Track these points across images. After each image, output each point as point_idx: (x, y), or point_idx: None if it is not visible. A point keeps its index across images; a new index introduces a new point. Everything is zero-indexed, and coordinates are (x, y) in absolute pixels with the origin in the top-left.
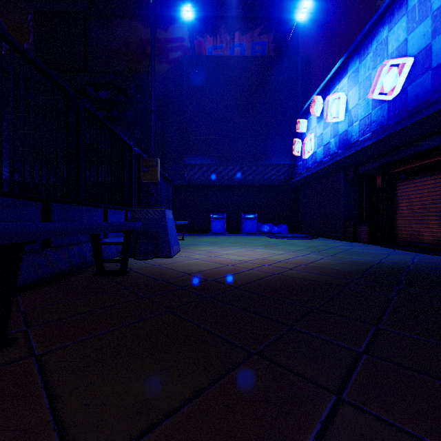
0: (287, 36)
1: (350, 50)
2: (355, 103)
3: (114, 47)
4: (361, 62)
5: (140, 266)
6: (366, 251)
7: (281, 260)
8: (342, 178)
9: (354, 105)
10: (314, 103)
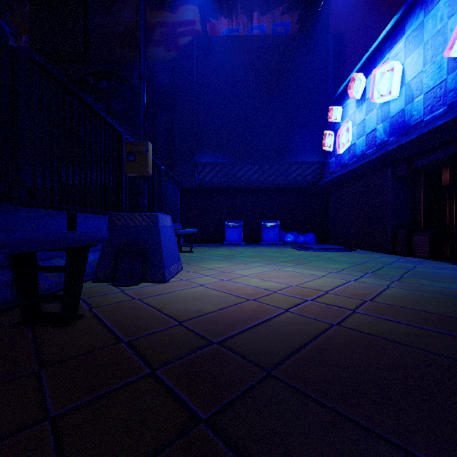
0: (314, 14)
1: (410, 1)
2: (418, 71)
3: (117, 33)
4: (428, 13)
5: (110, 300)
6: (442, 272)
7: (328, 290)
8: (389, 176)
9: (416, 73)
10: (352, 84)
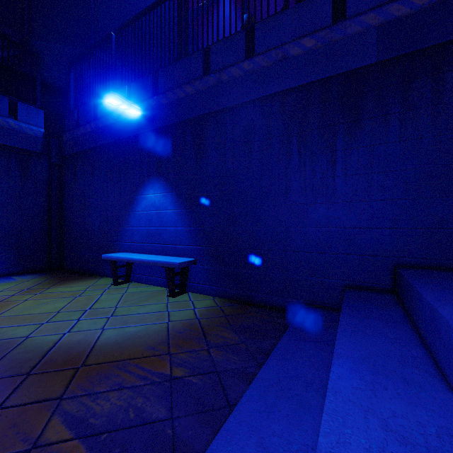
0: None
1: None
2: None
3: None
4: None
5: None
6: None
7: None
8: None
9: None
10: None
